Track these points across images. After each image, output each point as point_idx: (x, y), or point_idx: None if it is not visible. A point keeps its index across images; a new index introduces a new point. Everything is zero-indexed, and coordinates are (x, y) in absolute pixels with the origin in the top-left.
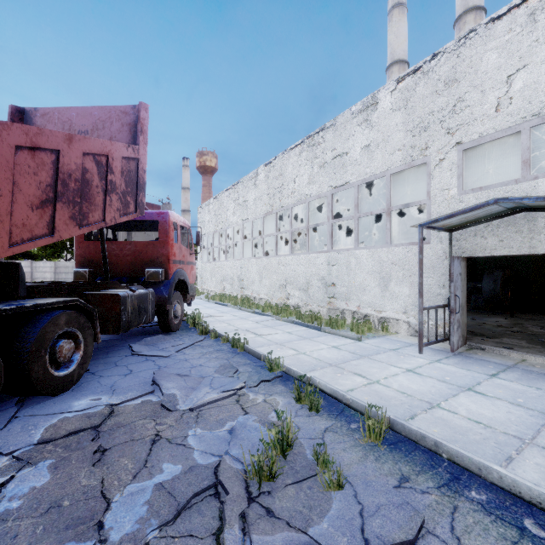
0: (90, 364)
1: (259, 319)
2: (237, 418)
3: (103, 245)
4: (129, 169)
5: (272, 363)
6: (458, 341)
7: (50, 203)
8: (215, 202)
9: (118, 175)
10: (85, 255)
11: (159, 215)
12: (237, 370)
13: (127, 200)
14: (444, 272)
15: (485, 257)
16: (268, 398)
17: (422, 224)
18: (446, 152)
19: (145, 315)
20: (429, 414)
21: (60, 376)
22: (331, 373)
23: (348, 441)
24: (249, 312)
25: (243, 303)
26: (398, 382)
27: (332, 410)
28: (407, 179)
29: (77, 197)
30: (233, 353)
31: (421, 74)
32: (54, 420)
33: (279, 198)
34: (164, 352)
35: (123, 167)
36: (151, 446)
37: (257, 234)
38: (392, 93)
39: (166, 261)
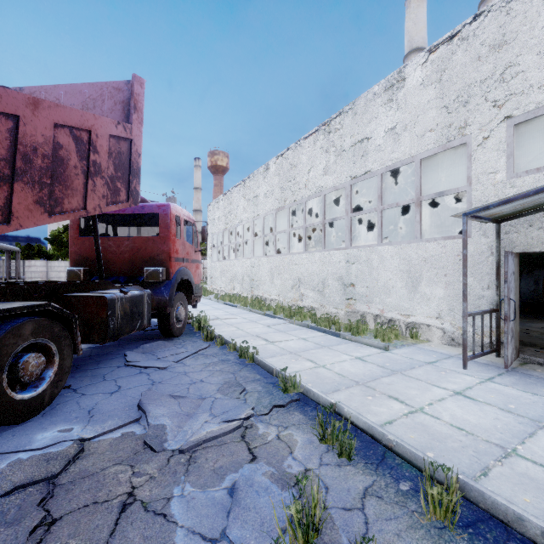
0: (75, 377)
1: (270, 323)
2: (241, 467)
3: (96, 241)
4: (119, 151)
5: (287, 382)
6: (512, 355)
7: (5, 183)
8: (225, 199)
9: (105, 156)
10: (80, 253)
11: (160, 208)
12: (244, 390)
13: (116, 186)
14: (488, 270)
15: (522, 254)
16: (283, 432)
17: (468, 212)
18: (492, 129)
19: (139, 320)
20: (507, 467)
21: (25, 399)
22: (360, 395)
23: (402, 517)
24: (259, 314)
25: (253, 304)
26: (448, 411)
27: (369, 455)
28: (432, 169)
29: (46, 177)
30: (241, 365)
31: (458, 40)
32: (2, 464)
33: (292, 192)
34: (162, 363)
35: (111, 147)
36: (117, 516)
37: (268, 232)
38: (423, 66)
39: (167, 258)
